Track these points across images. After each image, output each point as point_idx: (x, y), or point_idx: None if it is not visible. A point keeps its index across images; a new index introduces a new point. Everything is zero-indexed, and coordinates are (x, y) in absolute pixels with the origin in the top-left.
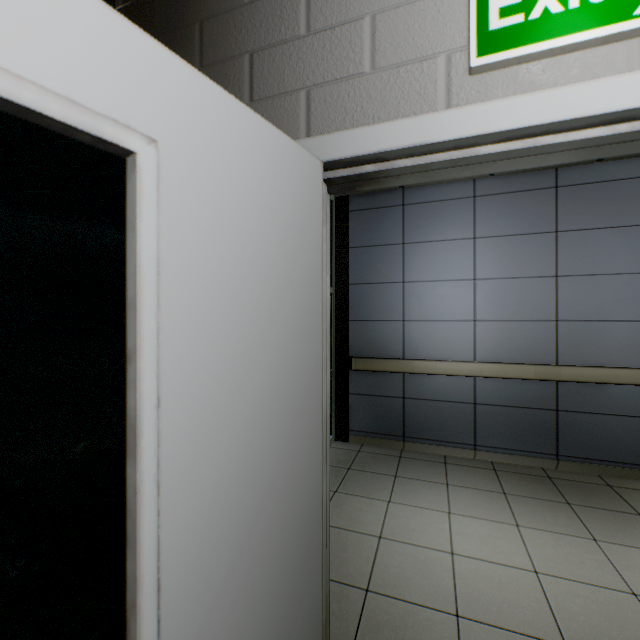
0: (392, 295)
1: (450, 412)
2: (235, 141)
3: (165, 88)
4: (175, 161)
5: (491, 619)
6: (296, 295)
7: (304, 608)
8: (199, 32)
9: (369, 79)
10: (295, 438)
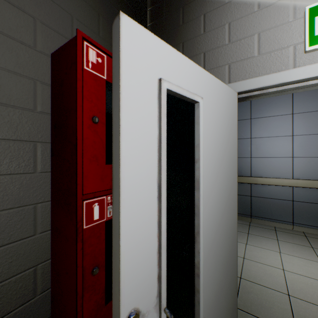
0: (244, 145)
1: (278, 204)
2: (216, 92)
3: (203, 81)
4: (204, 102)
5: (307, 299)
6: (230, 143)
7: (232, 259)
8: (182, 46)
9: (257, 58)
10: (230, 195)
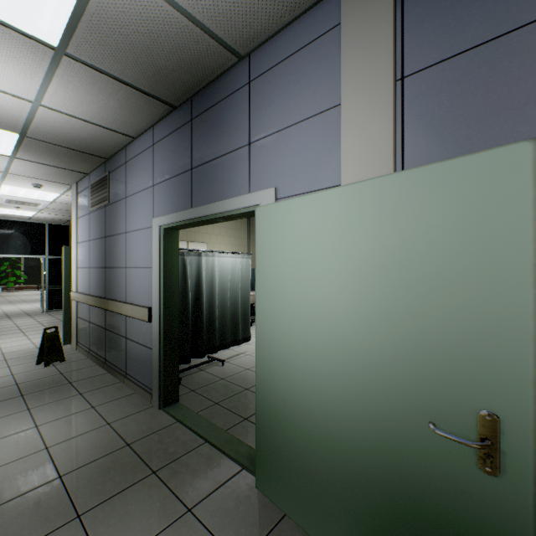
0: None
1: None
2: None
3: None
4: None
5: None
6: None
7: None
8: None
9: None
10: None
